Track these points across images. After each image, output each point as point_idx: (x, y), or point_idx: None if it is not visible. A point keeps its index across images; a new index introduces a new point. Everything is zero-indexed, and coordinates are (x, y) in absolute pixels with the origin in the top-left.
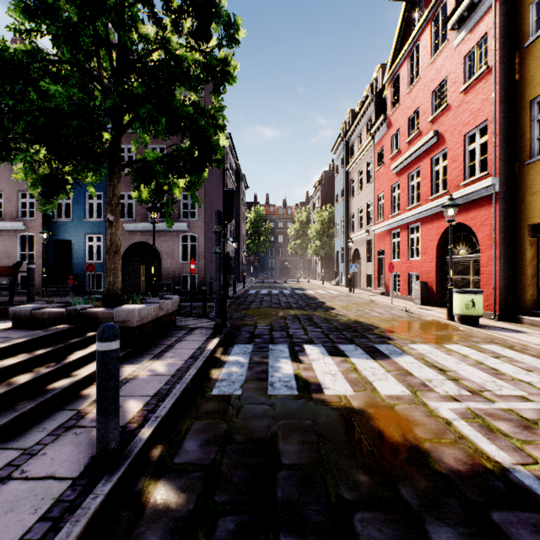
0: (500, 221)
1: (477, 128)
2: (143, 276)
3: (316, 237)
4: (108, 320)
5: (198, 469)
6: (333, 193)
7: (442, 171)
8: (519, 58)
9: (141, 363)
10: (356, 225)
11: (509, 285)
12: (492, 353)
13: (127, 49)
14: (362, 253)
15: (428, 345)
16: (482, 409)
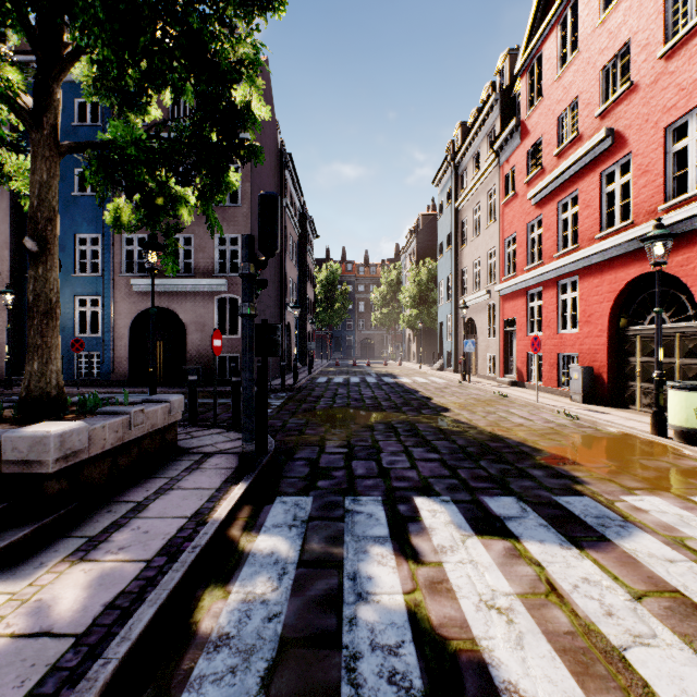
0: None
1: (693, 113)
2: (160, 357)
3: (411, 303)
4: None
5: None
6: (434, 244)
7: (620, 192)
8: None
9: (35, 573)
10: (470, 285)
11: None
12: None
13: None
14: (479, 324)
15: (661, 498)
16: None
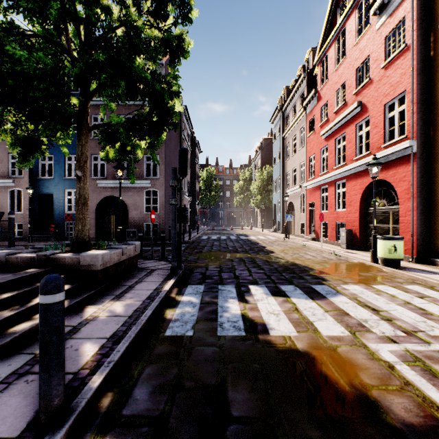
0: (417, 177)
1: (397, 98)
2: (113, 224)
3: (257, 192)
4: (74, 264)
5: (146, 423)
6: (271, 156)
7: (365, 136)
8: (433, 37)
9: (102, 303)
10: (291, 182)
11: (424, 232)
12: (416, 294)
13: (93, 24)
14: (296, 205)
15: (358, 285)
16: (420, 351)
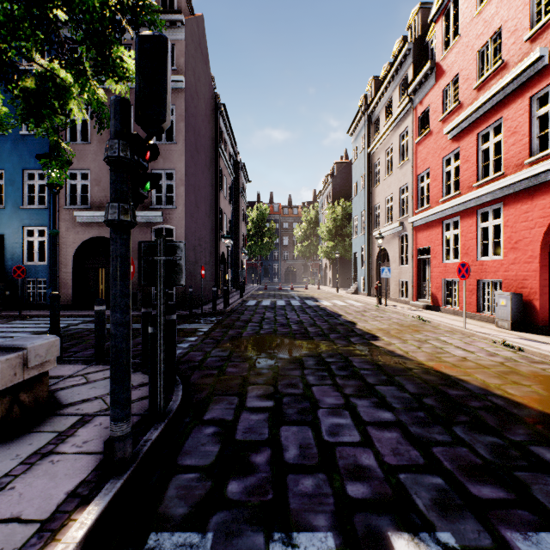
0: None
1: None
2: (101, 283)
3: (328, 237)
4: None
5: None
6: (347, 187)
7: None
8: None
9: None
10: (382, 219)
11: None
12: None
13: None
14: (392, 253)
15: None
16: None
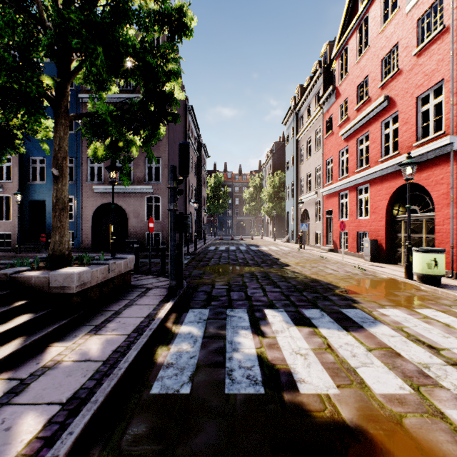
0: None
1: (432, 89)
2: (111, 234)
3: (268, 199)
4: (43, 285)
5: None
6: (283, 161)
7: (392, 134)
8: None
9: (74, 339)
10: (305, 188)
11: None
12: None
13: None
14: (311, 213)
15: (398, 310)
16: None
